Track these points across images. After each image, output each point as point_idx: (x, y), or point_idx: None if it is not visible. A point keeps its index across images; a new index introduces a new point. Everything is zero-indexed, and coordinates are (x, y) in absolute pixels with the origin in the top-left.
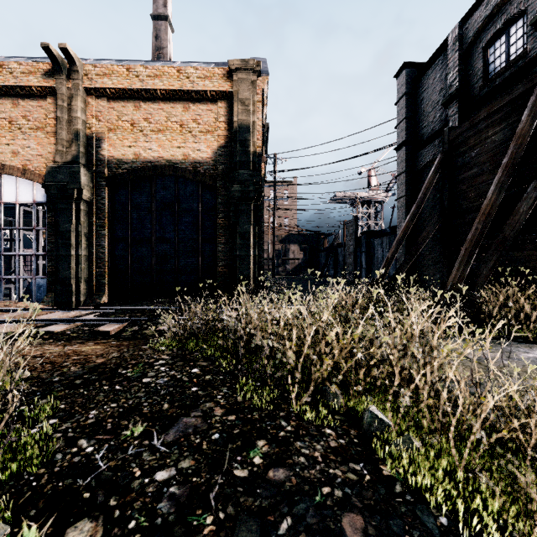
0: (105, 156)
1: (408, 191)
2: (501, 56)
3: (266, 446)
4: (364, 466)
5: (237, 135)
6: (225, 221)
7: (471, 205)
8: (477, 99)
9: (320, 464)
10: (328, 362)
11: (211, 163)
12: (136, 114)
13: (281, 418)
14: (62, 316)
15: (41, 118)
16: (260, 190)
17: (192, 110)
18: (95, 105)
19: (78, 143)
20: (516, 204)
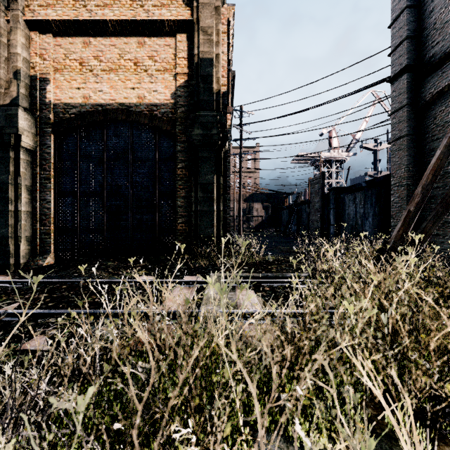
0: (50, 99)
1: (410, 129)
2: None
3: None
4: None
5: (198, 70)
6: (185, 171)
7: None
8: None
9: None
10: None
11: (170, 105)
12: (85, 52)
13: None
14: None
15: None
16: (225, 133)
17: (148, 45)
18: (39, 42)
19: (17, 83)
20: None
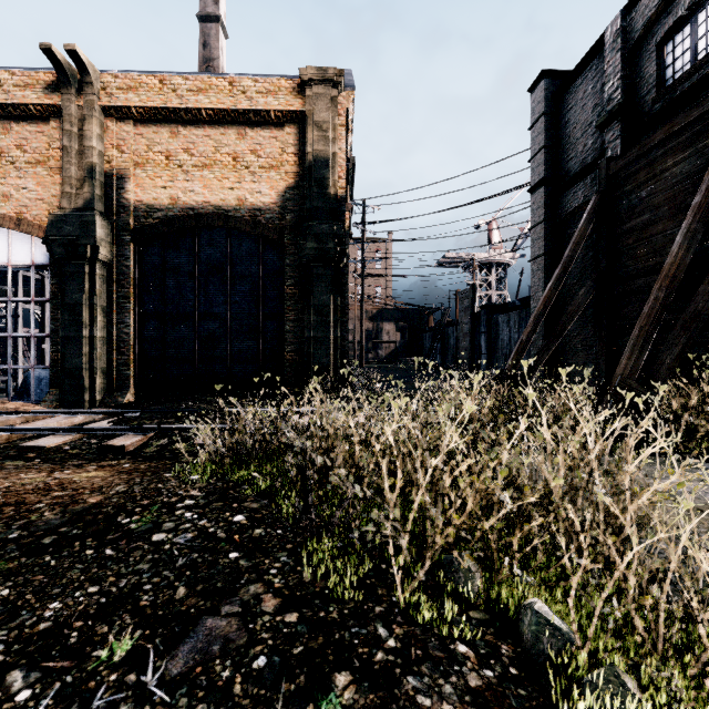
0: (130, 201)
1: (547, 249)
2: (684, 55)
3: (351, 688)
4: None
5: (311, 171)
6: (295, 289)
7: (640, 267)
8: (649, 116)
9: None
10: (458, 521)
11: (276, 210)
12: (173, 143)
13: (377, 618)
14: (64, 423)
15: (42, 149)
16: (343, 246)
17: (250, 137)
18: (116, 130)
19: (92, 183)
20: None
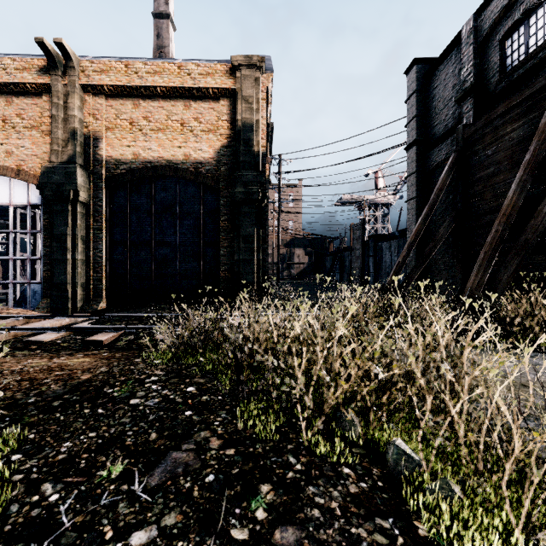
0: (102, 156)
1: (418, 193)
2: (519, 49)
3: (271, 493)
4: (394, 523)
5: (240, 134)
6: (228, 223)
7: (487, 207)
8: (494, 94)
9: (339, 520)
10: (344, 386)
11: (214, 163)
12: (135, 112)
13: (289, 452)
14: (55, 324)
15: (36, 117)
16: (264, 191)
17: (193, 108)
18: (92, 103)
19: (74, 143)
20: (537, 204)
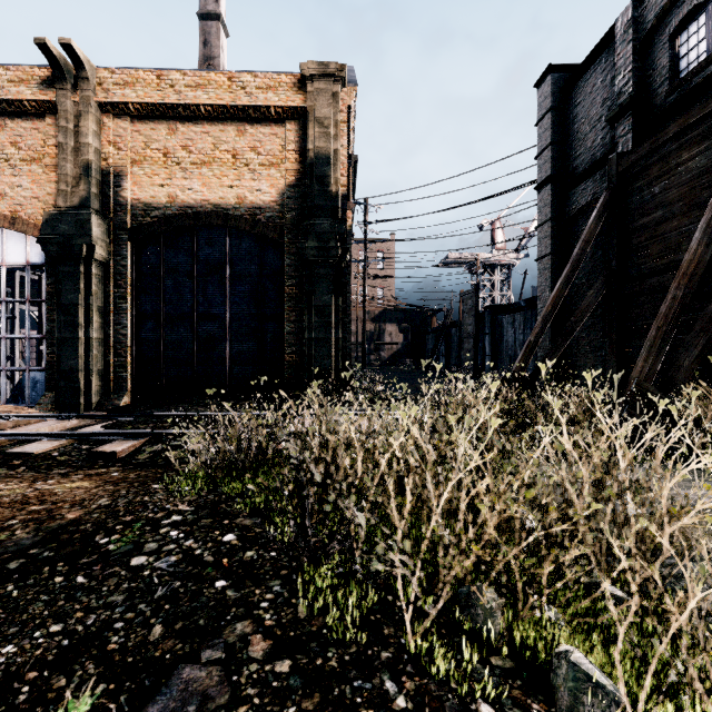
0: (127, 199)
1: (554, 247)
2: (699, 45)
3: None
4: None
5: (312, 169)
6: (295, 290)
7: (653, 265)
8: (663, 109)
9: None
10: (478, 553)
11: (277, 208)
12: (171, 140)
13: (384, 668)
14: (56, 427)
15: (37, 146)
16: (345, 246)
17: (250, 134)
18: (113, 127)
19: (88, 181)
20: None
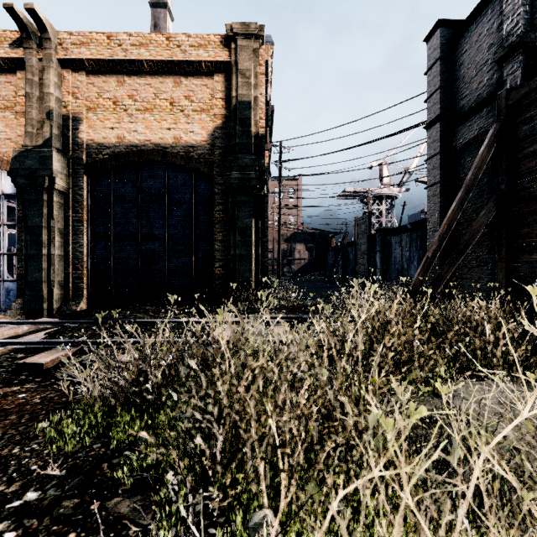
0: (83, 139)
1: (442, 177)
2: None
3: None
4: None
5: (236, 113)
6: (222, 214)
7: None
8: None
9: None
10: None
11: (207, 147)
12: (119, 90)
13: None
14: (6, 333)
15: (10, 96)
16: (263, 177)
17: (184, 85)
18: (71, 80)
19: (50, 124)
20: None
